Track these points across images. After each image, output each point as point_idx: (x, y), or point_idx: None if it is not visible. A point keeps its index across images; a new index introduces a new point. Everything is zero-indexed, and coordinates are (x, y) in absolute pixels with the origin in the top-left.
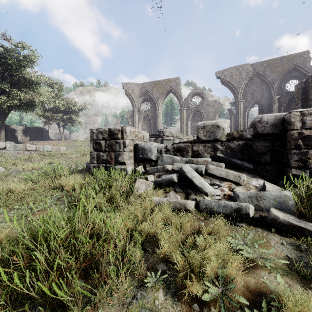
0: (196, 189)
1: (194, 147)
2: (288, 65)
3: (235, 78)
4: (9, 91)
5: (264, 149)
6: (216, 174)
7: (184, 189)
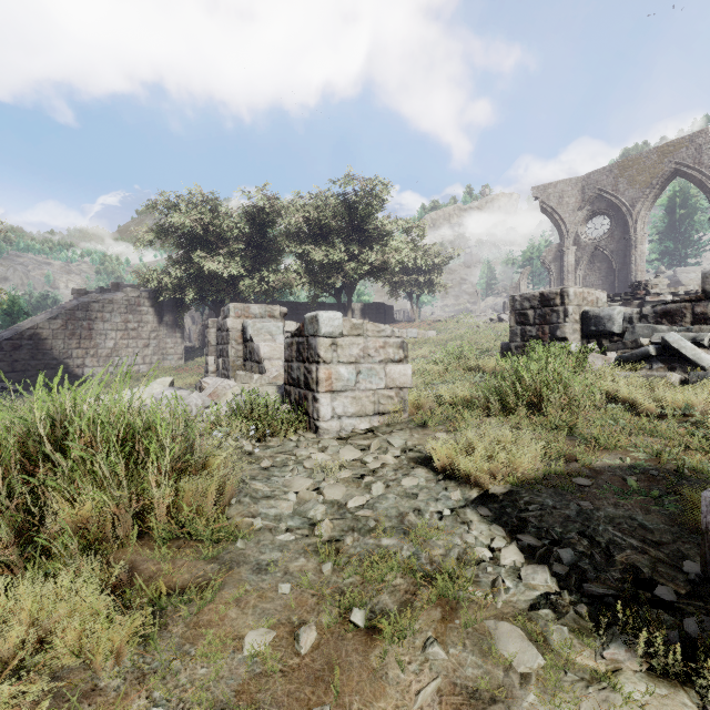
0: (687, 364)
1: (696, 309)
2: None
3: None
4: (358, 254)
5: None
6: None
7: (666, 365)
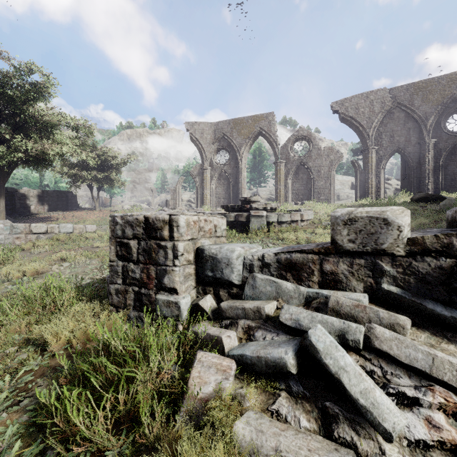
0: (349, 404)
1: (325, 265)
2: (452, 89)
3: (363, 112)
4: (12, 139)
5: None
6: (397, 355)
7: (314, 395)
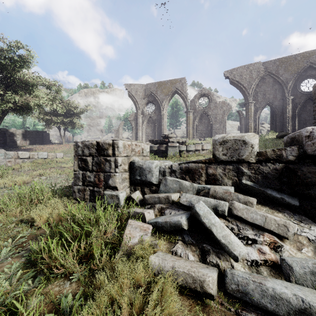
0: (217, 245)
1: (209, 170)
2: (304, 63)
3: (245, 78)
4: (4, 94)
5: (315, 178)
6: (246, 217)
7: (197, 241)
